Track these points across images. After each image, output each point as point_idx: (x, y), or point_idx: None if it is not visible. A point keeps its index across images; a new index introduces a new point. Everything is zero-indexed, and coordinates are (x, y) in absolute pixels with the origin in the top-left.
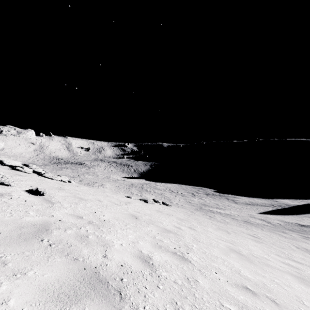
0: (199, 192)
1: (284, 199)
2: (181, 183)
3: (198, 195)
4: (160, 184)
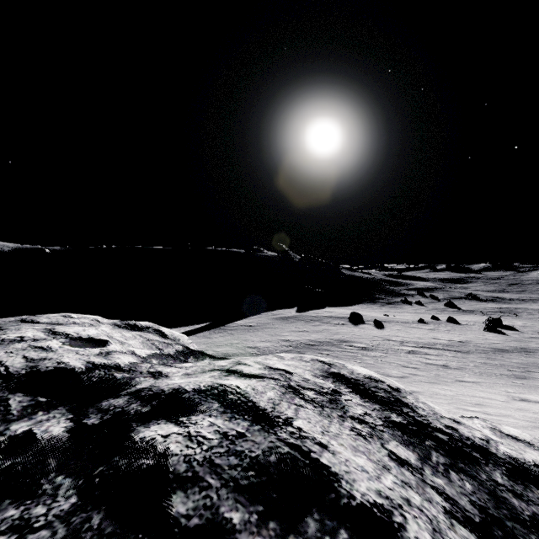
0: None
1: (173, 329)
2: None
3: None
4: None
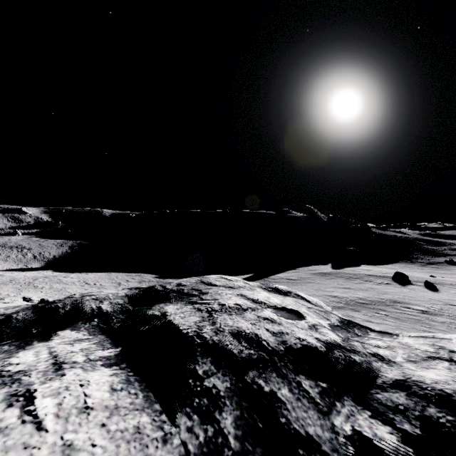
0: (131, 280)
1: None
2: (115, 270)
3: (125, 285)
4: (75, 276)
